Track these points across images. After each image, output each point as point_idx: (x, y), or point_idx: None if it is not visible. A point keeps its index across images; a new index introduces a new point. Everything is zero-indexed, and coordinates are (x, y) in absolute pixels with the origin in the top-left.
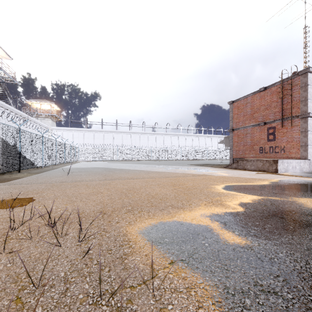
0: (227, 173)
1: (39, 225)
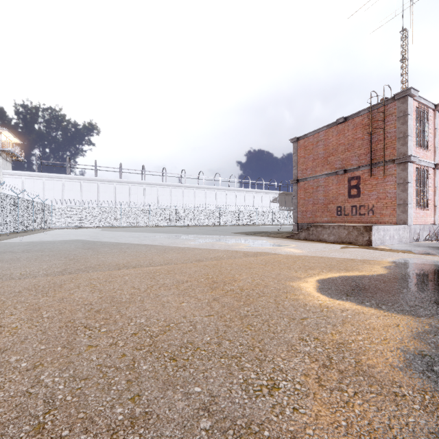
0: (300, 248)
1: None
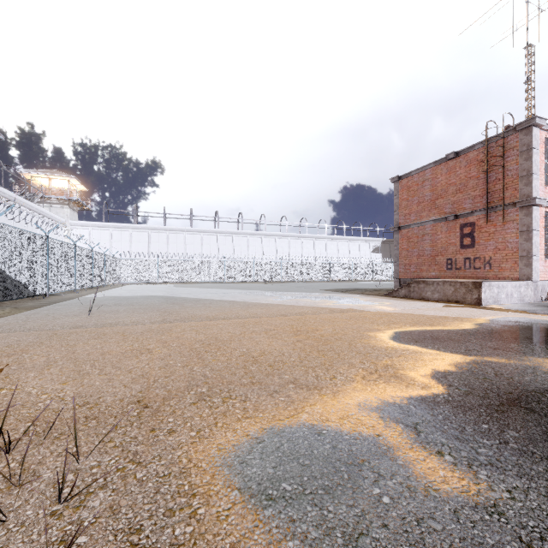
0: (393, 306)
1: None
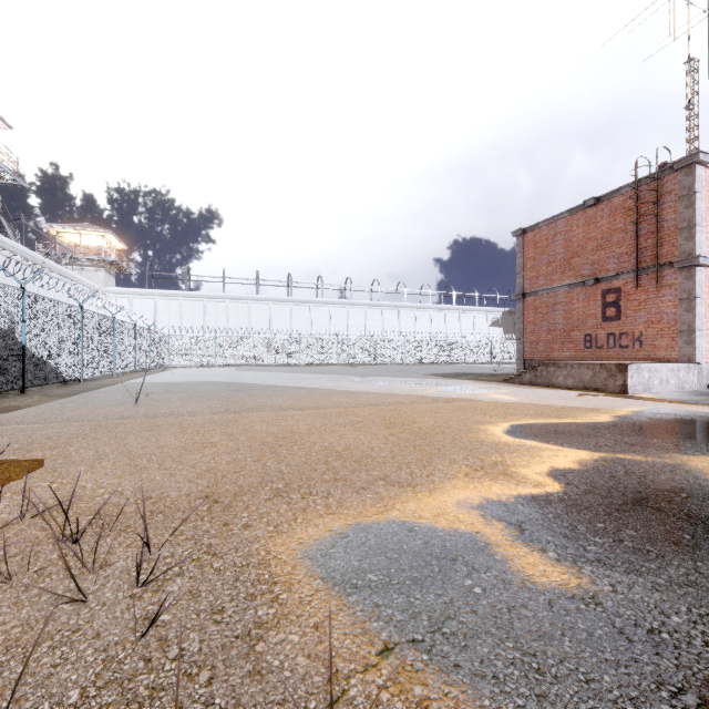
0: (513, 394)
1: (40, 536)
